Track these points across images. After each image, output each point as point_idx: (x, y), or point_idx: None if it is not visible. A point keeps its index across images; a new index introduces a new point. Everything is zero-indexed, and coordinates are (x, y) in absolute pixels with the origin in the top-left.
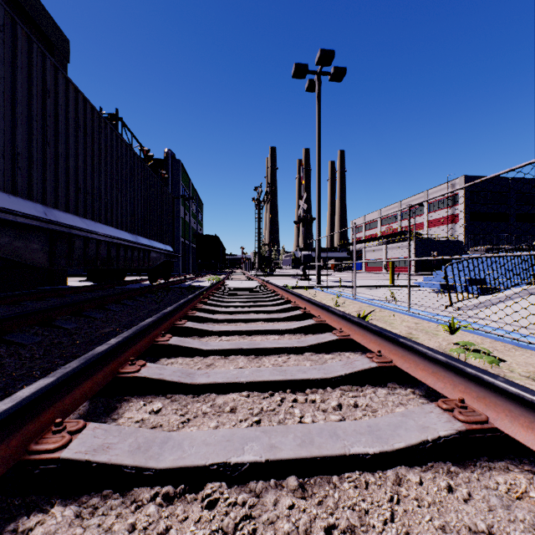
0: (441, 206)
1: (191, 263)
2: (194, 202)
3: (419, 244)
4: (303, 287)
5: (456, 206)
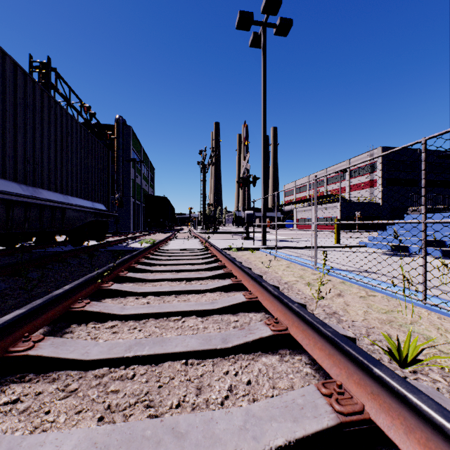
0: (361, 172)
1: (143, 222)
2: (145, 166)
3: (344, 205)
4: (248, 250)
5: (374, 172)
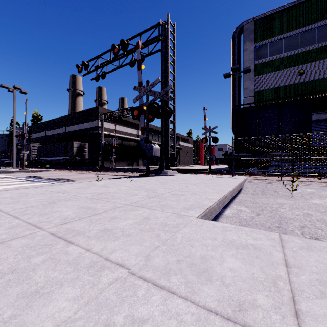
0: None
1: None
2: None
3: None
4: None
5: None
